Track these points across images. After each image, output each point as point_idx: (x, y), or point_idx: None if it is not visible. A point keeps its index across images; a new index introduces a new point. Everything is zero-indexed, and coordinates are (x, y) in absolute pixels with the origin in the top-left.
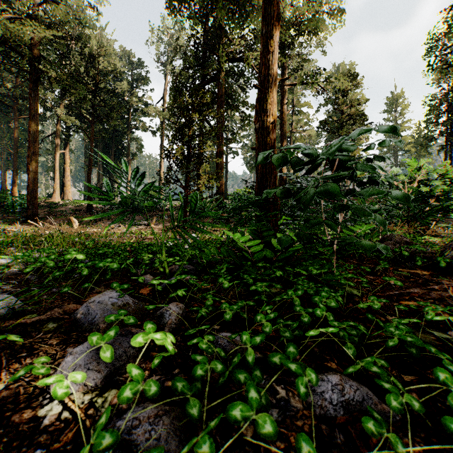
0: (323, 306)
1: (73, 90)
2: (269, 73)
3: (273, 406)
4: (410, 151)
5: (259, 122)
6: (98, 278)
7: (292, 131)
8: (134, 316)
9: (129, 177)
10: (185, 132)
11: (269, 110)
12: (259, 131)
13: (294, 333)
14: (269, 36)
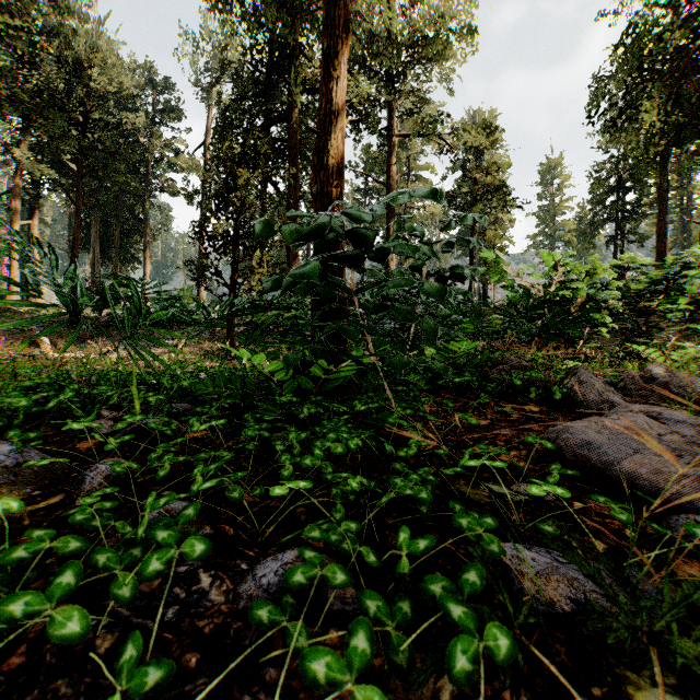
0: (321, 453)
1: (42, 120)
2: (332, 110)
3: (175, 602)
4: (572, 243)
5: (317, 184)
6: (5, 425)
7: (407, 206)
8: (32, 481)
9: (146, 269)
10: (230, 197)
11: (332, 166)
12: (317, 198)
13: (254, 492)
14: (332, 53)
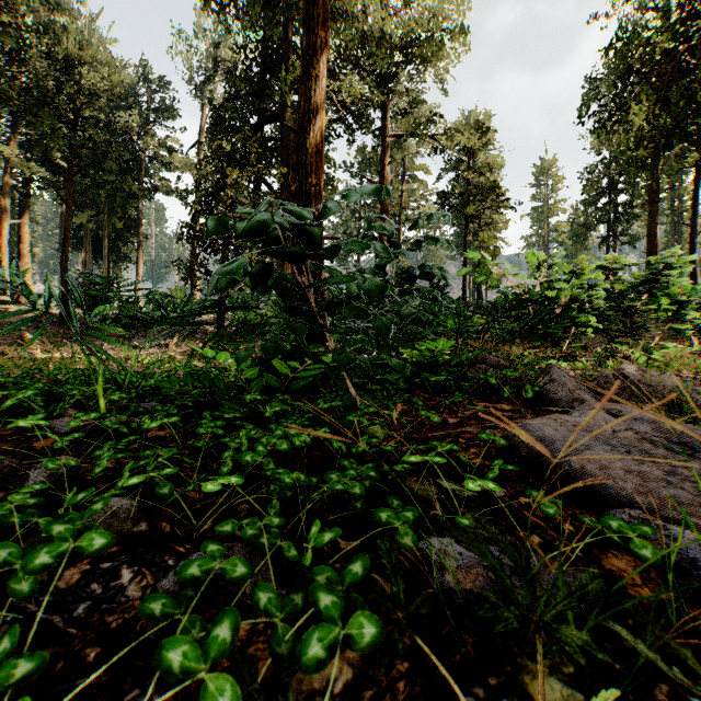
0: (264, 450)
1: (30, 117)
2: (310, 108)
3: (89, 598)
4: (566, 244)
5: (296, 183)
6: None
7: (402, 206)
8: None
9: (139, 268)
10: (220, 197)
11: (310, 165)
12: (296, 197)
13: (187, 488)
14: (311, 52)
